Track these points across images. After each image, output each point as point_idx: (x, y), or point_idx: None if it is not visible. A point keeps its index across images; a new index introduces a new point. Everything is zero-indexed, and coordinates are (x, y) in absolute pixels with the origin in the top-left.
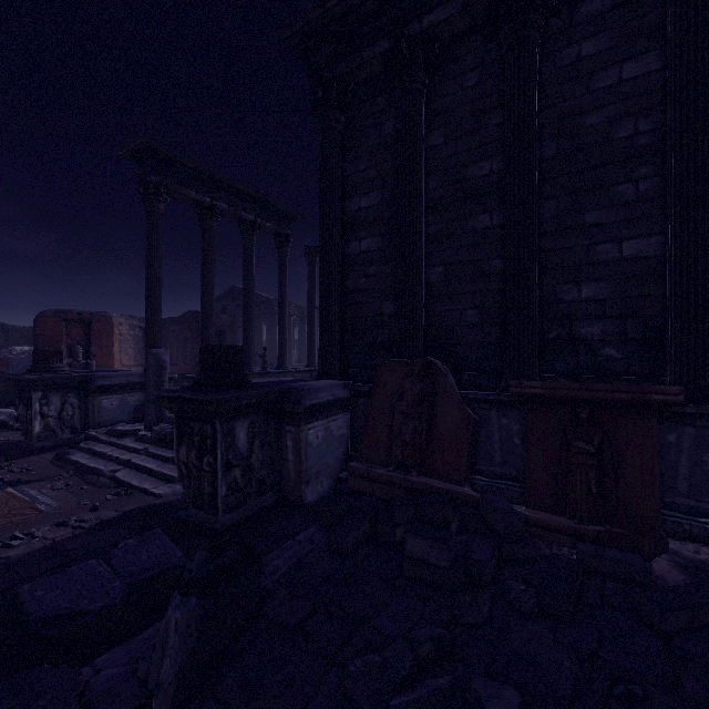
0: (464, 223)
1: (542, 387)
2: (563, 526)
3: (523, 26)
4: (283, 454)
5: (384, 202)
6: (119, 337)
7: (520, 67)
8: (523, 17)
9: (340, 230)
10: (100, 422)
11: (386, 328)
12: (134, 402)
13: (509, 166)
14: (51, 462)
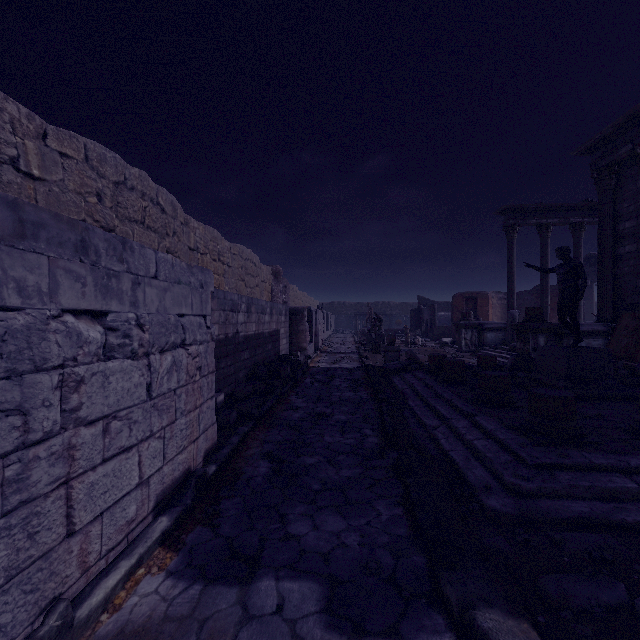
0: None
1: None
2: None
3: None
4: None
5: (638, 224)
6: (491, 305)
7: None
8: None
9: (612, 242)
10: (486, 344)
11: (639, 294)
12: (501, 337)
13: None
14: (469, 355)
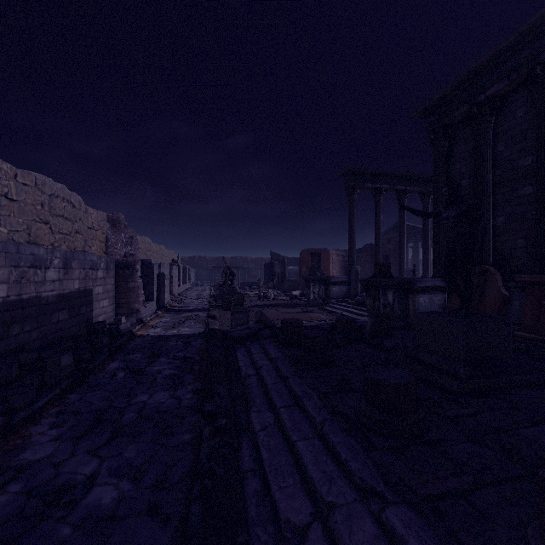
0: (516, 192)
1: (529, 277)
2: (530, 337)
3: (542, 88)
4: (407, 307)
5: (470, 184)
6: (331, 261)
7: (541, 109)
8: (542, 84)
9: (445, 202)
10: (332, 297)
11: None
12: (344, 290)
13: (535, 163)
14: (318, 309)
